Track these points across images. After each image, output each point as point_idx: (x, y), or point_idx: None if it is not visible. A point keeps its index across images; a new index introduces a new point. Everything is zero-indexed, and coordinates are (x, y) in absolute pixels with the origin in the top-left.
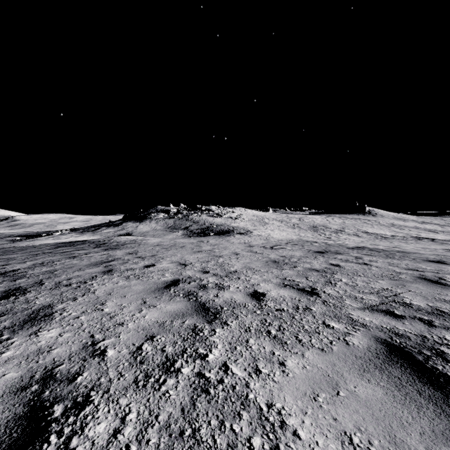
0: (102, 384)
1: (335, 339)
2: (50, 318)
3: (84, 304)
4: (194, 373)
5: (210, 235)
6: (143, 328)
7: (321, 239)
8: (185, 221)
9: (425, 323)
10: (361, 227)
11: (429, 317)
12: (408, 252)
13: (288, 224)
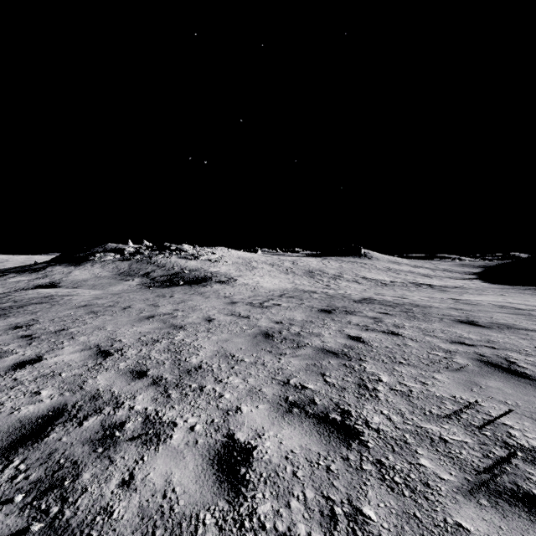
0: None
1: None
2: None
3: None
4: None
5: (179, 284)
6: None
7: (320, 287)
8: (145, 264)
9: None
10: (359, 272)
11: None
12: (422, 305)
13: (280, 269)
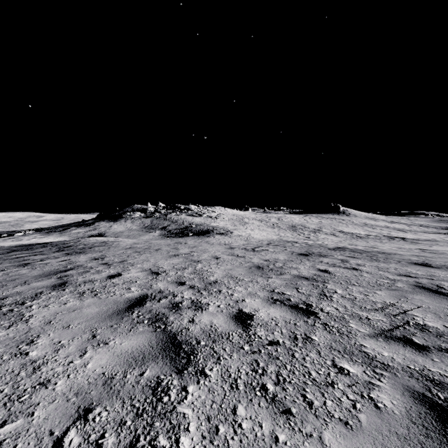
0: None
1: (357, 399)
2: None
3: (3, 343)
4: None
5: (189, 235)
6: (78, 390)
7: (301, 239)
8: (163, 220)
9: None
10: (337, 226)
11: None
12: (388, 252)
13: (268, 224)
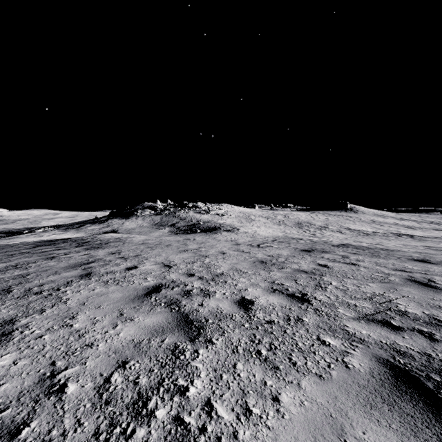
0: (52, 441)
1: (332, 361)
2: (7, 339)
3: (51, 317)
4: (170, 416)
5: (197, 232)
6: (116, 349)
7: (306, 236)
8: (172, 217)
9: (425, 336)
10: (344, 224)
11: (429, 328)
12: (391, 249)
13: (274, 221)
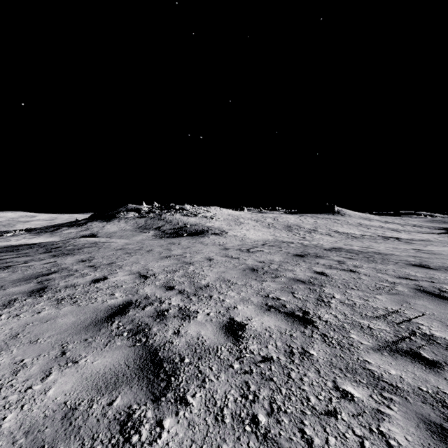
0: None
1: (365, 434)
2: None
3: None
4: None
5: (183, 235)
6: (30, 426)
7: (296, 239)
8: (157, 220)
9: None
10: (332, 226)
11: None
12: (384, 253)
13: (263, 224)
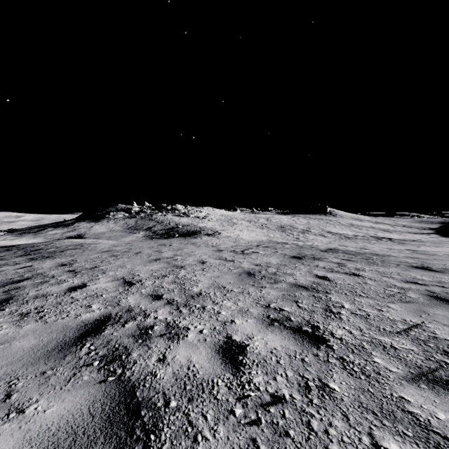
0: None
1: None
2: None
3: None
4: None
5: (175, 236)
6: None
7: (290, 240)
8: (148, 220)
9: None
10: (325, 227)
11: None
12: (381, 254)
13: (257, 224)
